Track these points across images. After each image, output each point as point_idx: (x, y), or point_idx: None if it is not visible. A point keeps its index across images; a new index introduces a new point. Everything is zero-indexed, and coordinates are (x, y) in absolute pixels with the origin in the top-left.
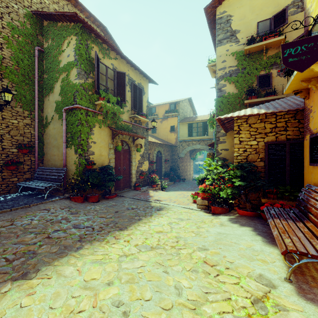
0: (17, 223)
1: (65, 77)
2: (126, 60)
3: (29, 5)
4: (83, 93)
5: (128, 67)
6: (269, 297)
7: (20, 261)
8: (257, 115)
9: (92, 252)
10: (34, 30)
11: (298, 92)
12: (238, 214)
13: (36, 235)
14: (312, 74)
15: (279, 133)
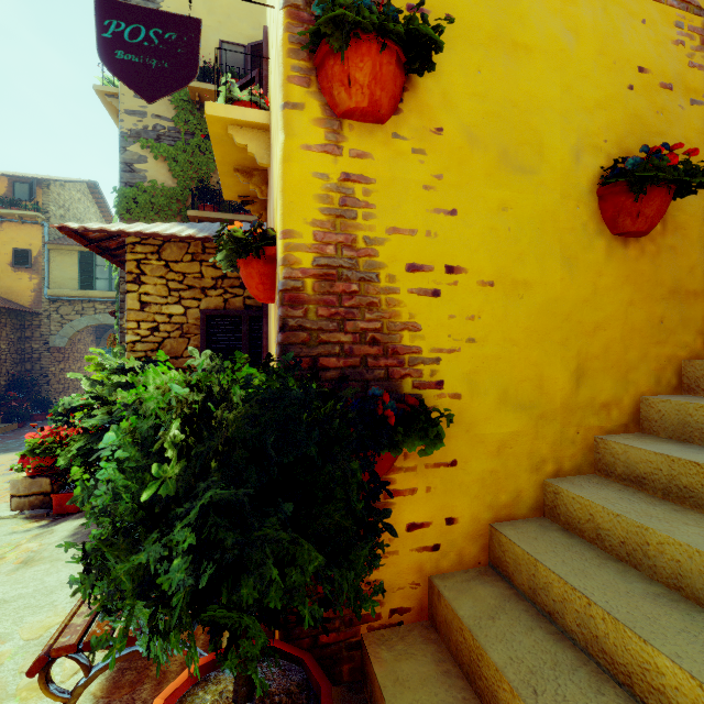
0: None
1: None
2: None
3: None
4: None
5: None
6: None
7: None
8: (173, 238)
9: None
10: None
11: (248, 202)
12: None
13: None
14: (250, 159)
15: (232, 292)
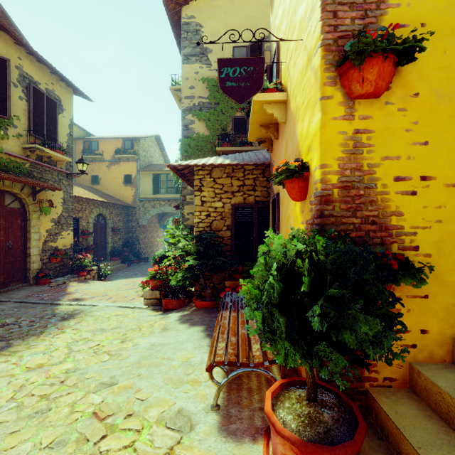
0: None
1: None
2: (13, 37)
3: None
4: None
5: (20, 53)
6: (173, 454)
7: None
8: (220, 165)
9: None
10: None
11: (262, 141)
12: (195, 308)
13: None
14: (269, 119)
15: (248, 193)
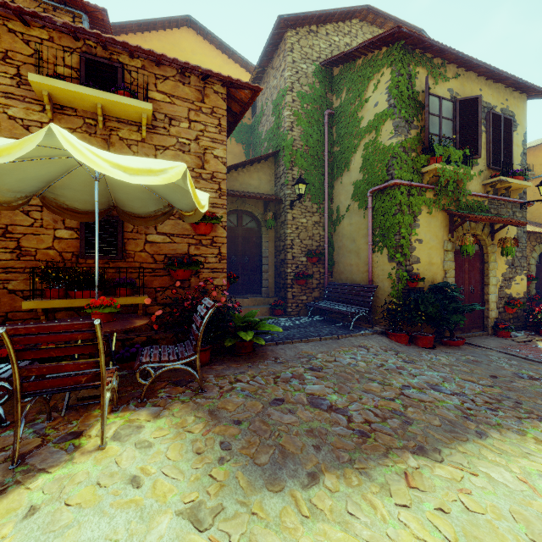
0: (340, 360)
1: (370, 140)
2: (477, 70)
3: (317, 57)
4: (403, 158)
5: (480, 84)
6: None
7: (396, 423)
8: None
9: (522, 453)
10: (322, 88)
11: None
12: None
13: (381, 385)
14: None
15: None
